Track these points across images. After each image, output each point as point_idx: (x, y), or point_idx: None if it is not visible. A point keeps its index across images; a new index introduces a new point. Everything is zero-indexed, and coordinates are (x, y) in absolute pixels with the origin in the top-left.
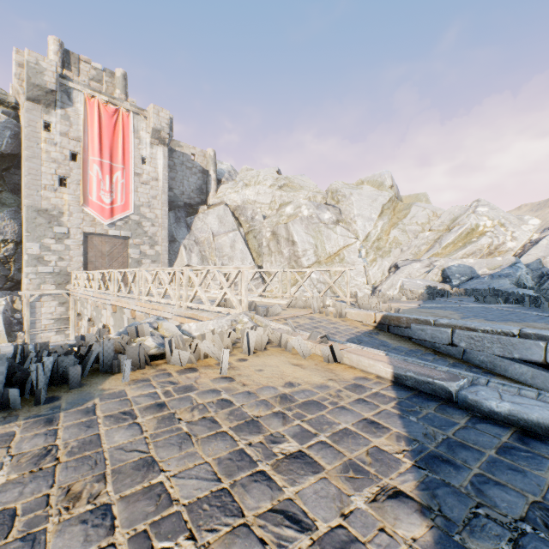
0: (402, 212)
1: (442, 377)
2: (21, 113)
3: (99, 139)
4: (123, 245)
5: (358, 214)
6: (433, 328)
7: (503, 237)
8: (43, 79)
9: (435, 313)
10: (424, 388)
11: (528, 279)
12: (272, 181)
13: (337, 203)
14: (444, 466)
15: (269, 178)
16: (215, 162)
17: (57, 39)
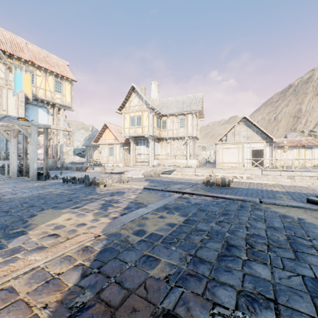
0: None
1: None
2: None
3: None
4: None
5: (76, 139)
6: None
7: None
8: None
9: None
10: None
11: None
12: None
13: (72, 135)
14: None
15: None
16: None
17: None
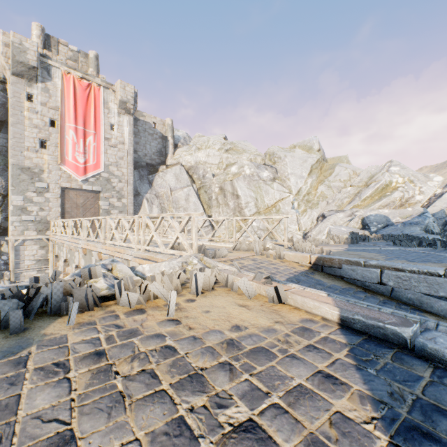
0: (328, 171)
1: (393, 322)
2: (8, 86)
3: (74, 108)
4: (94, 198)
5: (292, 172)
6: (363, 268)
7: (412, 191)
8: (26, 57)
9: (361, 255)
10: (374, 332)
11: (435, 226)
12: (220, 145)
13: (274, 164)
14: (428, 444)
15: (218, 143)
16: (173, 129)
17: (39, 25)
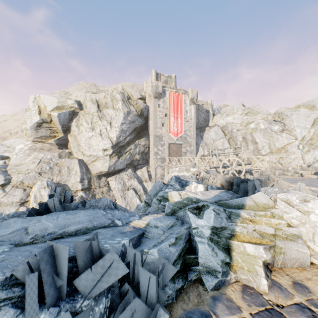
0: None
1: None
2: (148, 102)
3: (173, 107)
4: (180, 147)
5: (297, 125)
6: None
7: None
8: (158, 90)
9: None
10: None
11: None
12: (241, 111)
13: (282, 120)
14: None
15: (239, 110)
16: (212, 106)
17: (154, 70)
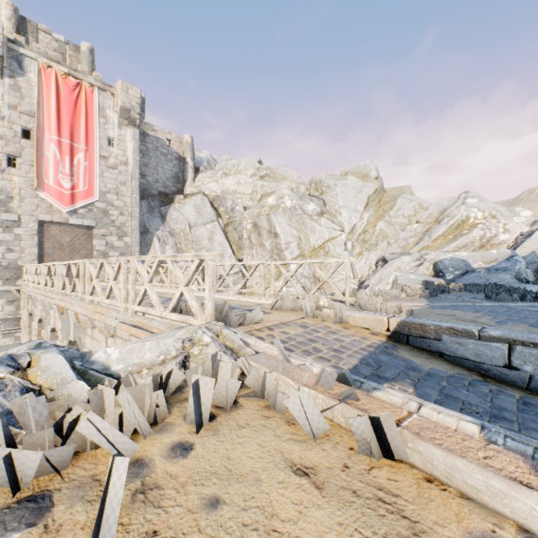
0: (388, 204)
1: None
2: None
3: (57, 115)
4: (86, 236)
5: (344, 205)
6: (478, 341)
7: (495, 229)
8: None
9: (456, 316)
10: None
11: (528, 273)
12: (253, 170)
13: (321, 194)
14: None
15: (250, 168)
16: (193, 149)
17: (10, 3)
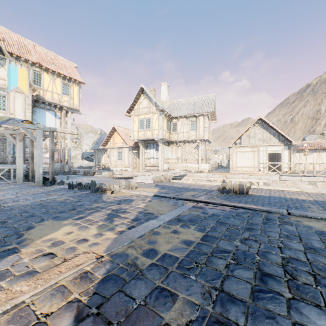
0: None
1: None
2: None
3: None
4: None
5: (85, 143)
6: None
7: None
8: None
9: None
10: None
11: None
12: None
13: (81, 138)
14: None
15: None
16: None
17: None
